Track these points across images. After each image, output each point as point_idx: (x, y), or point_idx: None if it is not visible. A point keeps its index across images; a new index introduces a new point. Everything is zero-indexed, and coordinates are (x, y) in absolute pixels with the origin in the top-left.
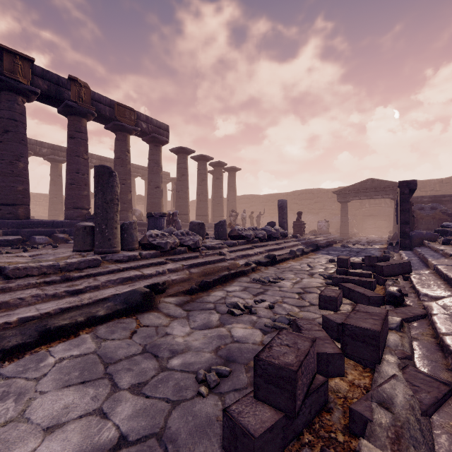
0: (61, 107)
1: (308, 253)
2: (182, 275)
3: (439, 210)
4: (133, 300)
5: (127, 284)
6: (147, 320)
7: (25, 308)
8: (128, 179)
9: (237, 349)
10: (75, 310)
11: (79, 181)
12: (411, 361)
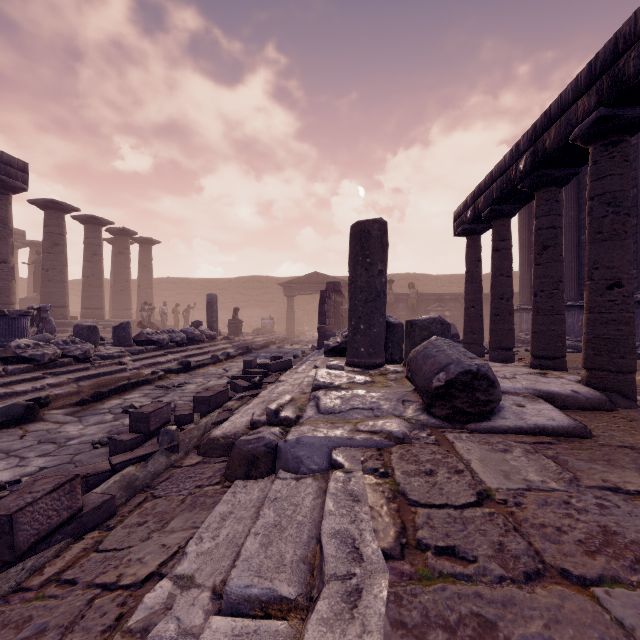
0: None
1: (235, 357)
2: (69, 389)
3: None
4: (13, 413)
5: None
6: (35, 427)
7: None
8: None
9: (127, 429)
10: None
11: None
12: (231, 411)
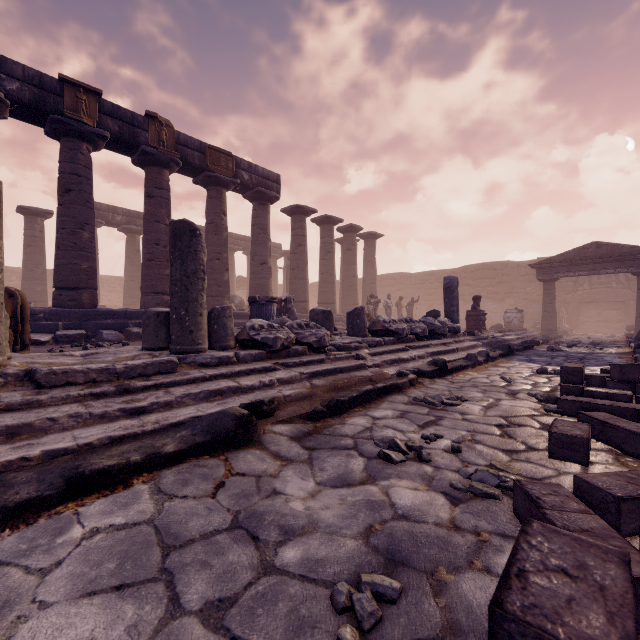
0: (136, 156)
1: (495, 358)
2: (300, 389)
3: None
4: (221, 428)
5: (215, 402)
6: (244, 463)
7: (56, 434)
8: (224, 252)
9: (407, 534)
10: (131, 441)
11: (159, 255)
12: None
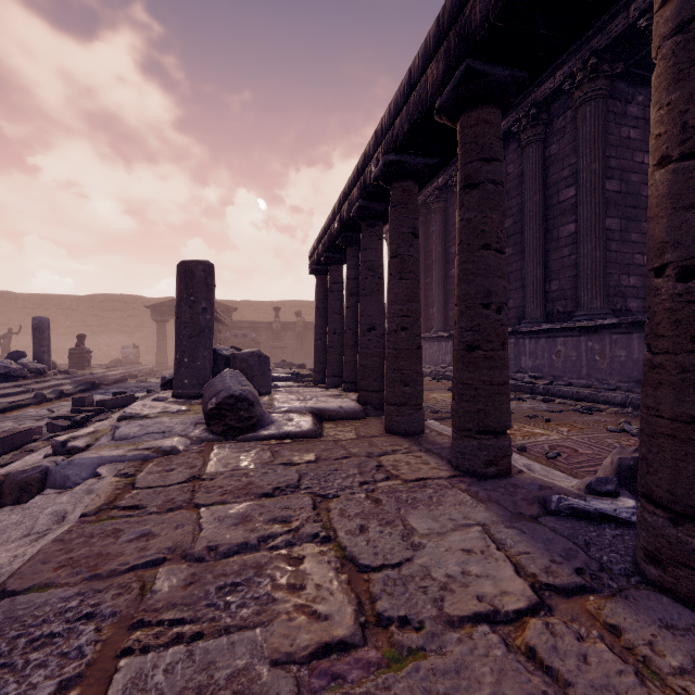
0: None
1: (73, 394)
2: None
3: (249, 337)
4: None
5: None
6: None
7: None
8: None
9: None
10: None
11: None
12: (33, 452)
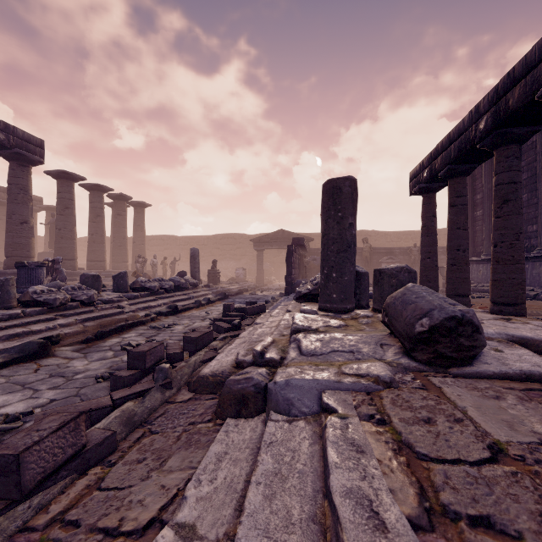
0: None
1: (215, 302)
2: (76, 329)
3: None
4: (29, 349)
5: (15, 340)
6: (47, 362)
7: None
8: None
9: (125, 364)
10: None
11: None
12: (216, 350)
